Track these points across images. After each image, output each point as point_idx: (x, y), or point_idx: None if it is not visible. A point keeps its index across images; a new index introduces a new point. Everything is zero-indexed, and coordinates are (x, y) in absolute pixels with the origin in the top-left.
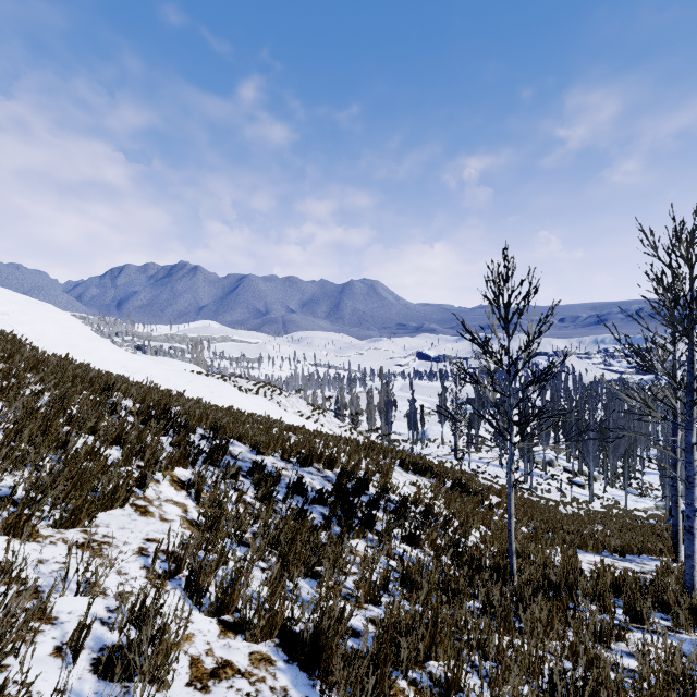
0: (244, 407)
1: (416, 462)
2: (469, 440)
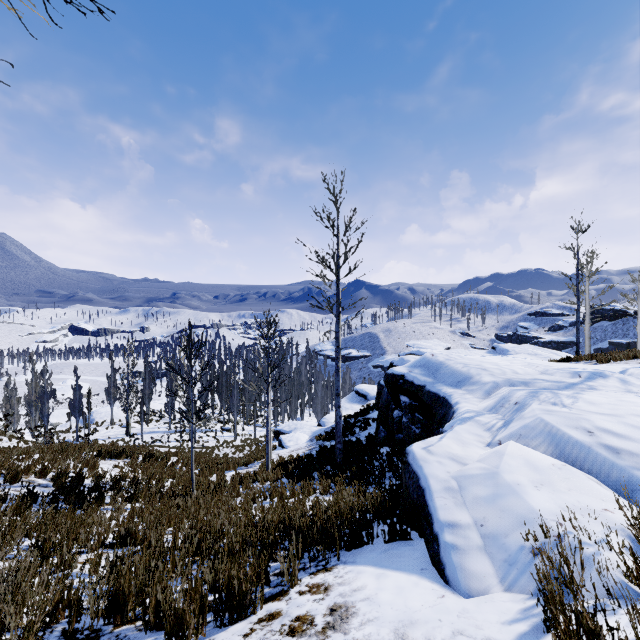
0: None
1: (111, 449)
2: (142, 415)
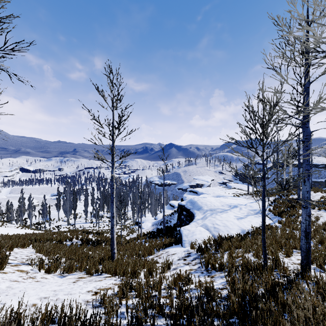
0: (5, 232)
1: (86, 231)
2: (75, 216)
